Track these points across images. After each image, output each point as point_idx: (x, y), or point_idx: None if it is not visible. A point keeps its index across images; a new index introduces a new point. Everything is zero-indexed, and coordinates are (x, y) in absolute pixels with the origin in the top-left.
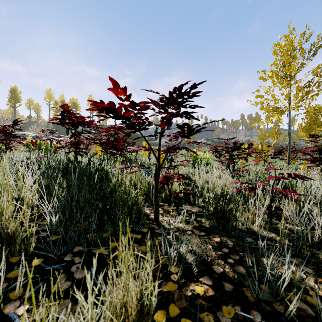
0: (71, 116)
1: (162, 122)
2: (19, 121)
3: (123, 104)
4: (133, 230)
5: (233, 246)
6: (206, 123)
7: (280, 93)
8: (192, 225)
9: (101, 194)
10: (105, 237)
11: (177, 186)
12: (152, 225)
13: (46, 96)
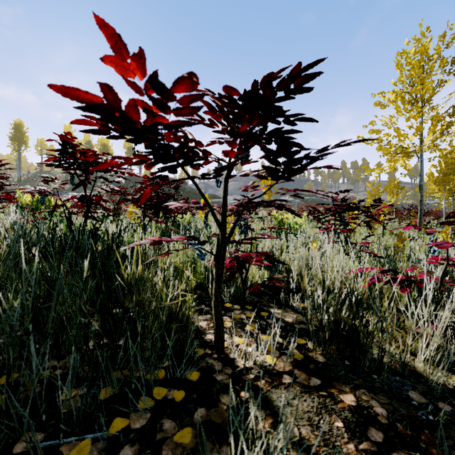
0: (74, 152)
1: (230, 145)
2: (2, 164)
3: (143, 102)
4: (169, 375)
5: (389, 419)
6: (325, 147)
7: (407, 125)
8: (290, 357)
9: (98, 302)
10: (105, 398)
11: (256, 272)
12: (210, 361)
13: None
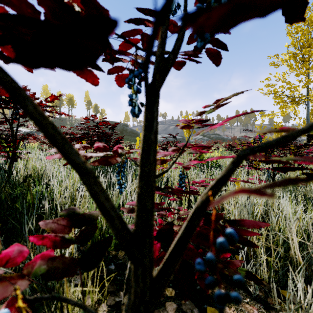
0: None
1: None
2: None
3: None
4: None
5: None
6: None
7: (297, 80)
8: None
9: None
10: None
11: None
12: None
13: (43, 92)
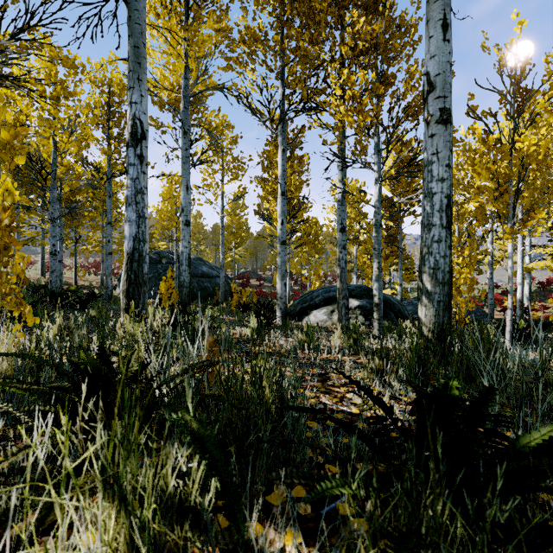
0: None
1: None
2: None
3: None
4: None
5: None
6: None
7: None
8: None
9: None
10: None
11: None
12: None
13: None
